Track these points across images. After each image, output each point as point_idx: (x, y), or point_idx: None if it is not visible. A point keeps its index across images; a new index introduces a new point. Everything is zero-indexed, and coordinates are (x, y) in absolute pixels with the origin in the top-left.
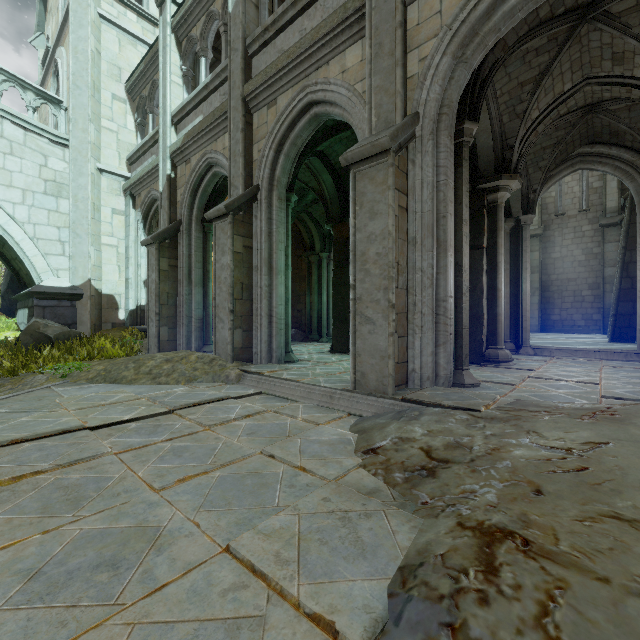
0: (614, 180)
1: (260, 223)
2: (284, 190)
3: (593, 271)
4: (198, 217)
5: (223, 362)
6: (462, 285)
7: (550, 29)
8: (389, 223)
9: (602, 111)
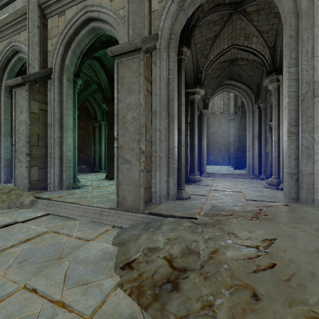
0: (232, 101)
1: (53, 94)
2: (72, 75)
3: (225, 139)
4: (7, 87)
5: (20, 191)
6: (181, 141)
7: (222, 10)
8: (140, 97)
9: (236, 64)
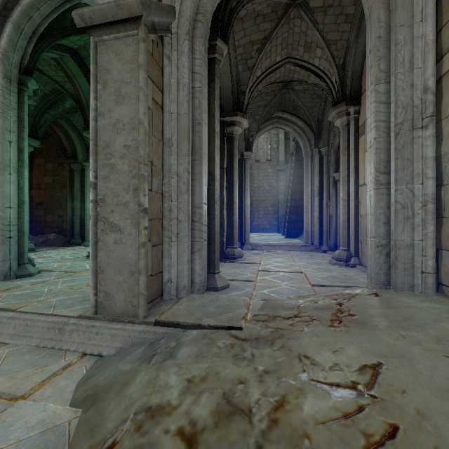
0: (282, 145)
1: None
2: (15, 69)
3: (273, 196)
4: None
5: None
6: (215, 193)
7: None
8: (140, 109)
9: (291, 89)
